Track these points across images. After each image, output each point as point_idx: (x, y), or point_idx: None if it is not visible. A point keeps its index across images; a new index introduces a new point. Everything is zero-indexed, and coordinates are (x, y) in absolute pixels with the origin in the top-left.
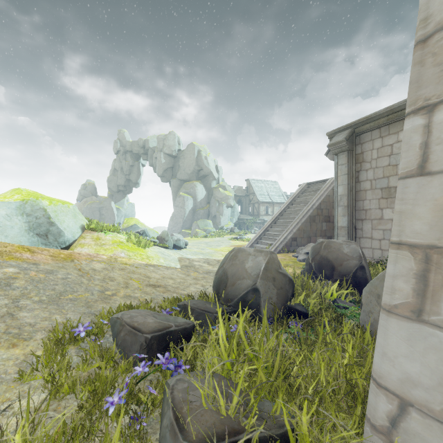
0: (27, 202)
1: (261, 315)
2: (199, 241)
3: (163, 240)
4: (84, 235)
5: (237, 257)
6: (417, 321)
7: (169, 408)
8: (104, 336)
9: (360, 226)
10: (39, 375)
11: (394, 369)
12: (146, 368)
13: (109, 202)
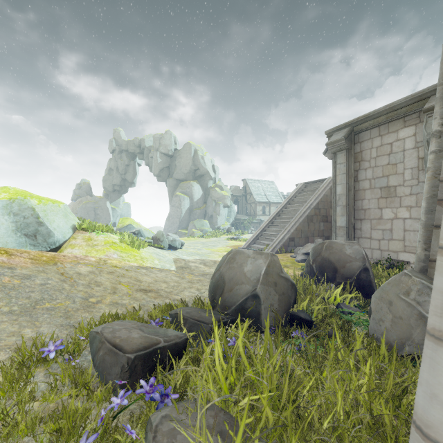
0: (14, 201)
1: (262, 324)
2: (196, 241)
3: (158, 240)
4: (75, 236)
5: (234, 259)
6: None
7: None
8: (82, 353)
9: (359, 226)
10: None
11: None
12: (125, 400)
13: (105, 202)
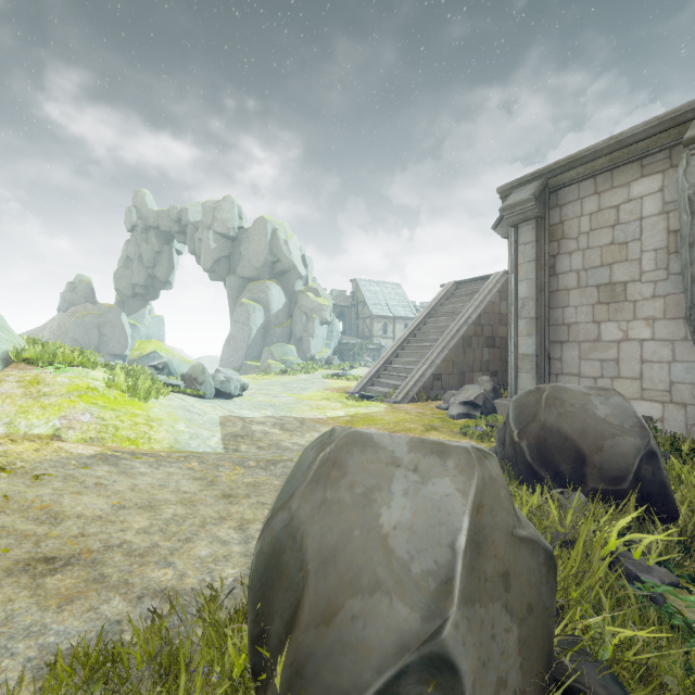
0: None
1: None
2: (272, 380)
3: (194, 382)
4: (2, 375)
5: (342, 470)
6: None
7: None
8: None
9: (557, 354)
10: None
11: None
12: None
13: (117, 314)
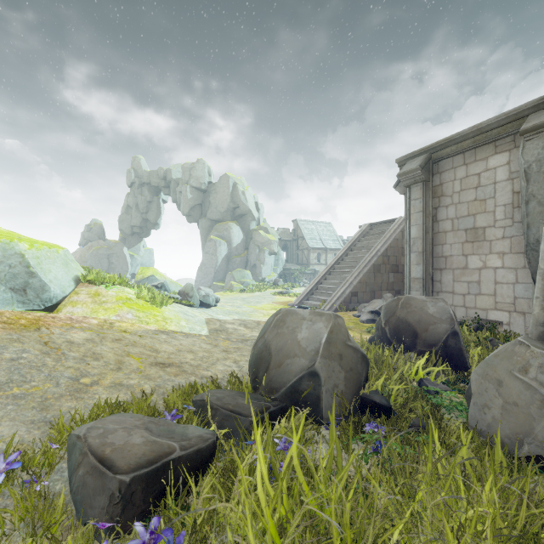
0: None
1: (323, 413)
2: (235, 296)
3: (187, 296)
4: (78, 290)
5: (284, 322)
6: None
7: None
8: (58, 467)
9: (438, 278)
10: None
11: None
12: None
13: (121, 247)
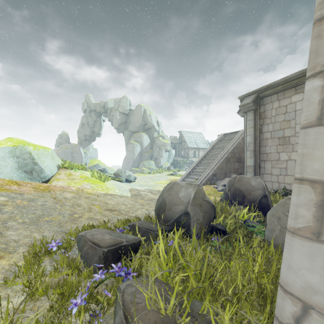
0: (17, 147)
1: (191, 232)
2: (145, 176)
3: (118, 176)
4: (60, 172)
5: (172, 188)
6: (317, 241)
7: (120, 309)
8: (72, 249)
9: (263, 165)
10: (19, 281)
11: (298, 279)
12: (103, 275)
13: (79, 148)
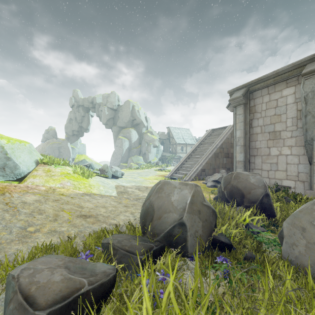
0: None
1: (188, 250)
2: (133, 171)
3: (104, 171)
4: (37, 168)
5: (162, 189)
6: None
7: None
8: None
9: (253, 160)
10: None
11: None
12: None
13: (66, 143)
